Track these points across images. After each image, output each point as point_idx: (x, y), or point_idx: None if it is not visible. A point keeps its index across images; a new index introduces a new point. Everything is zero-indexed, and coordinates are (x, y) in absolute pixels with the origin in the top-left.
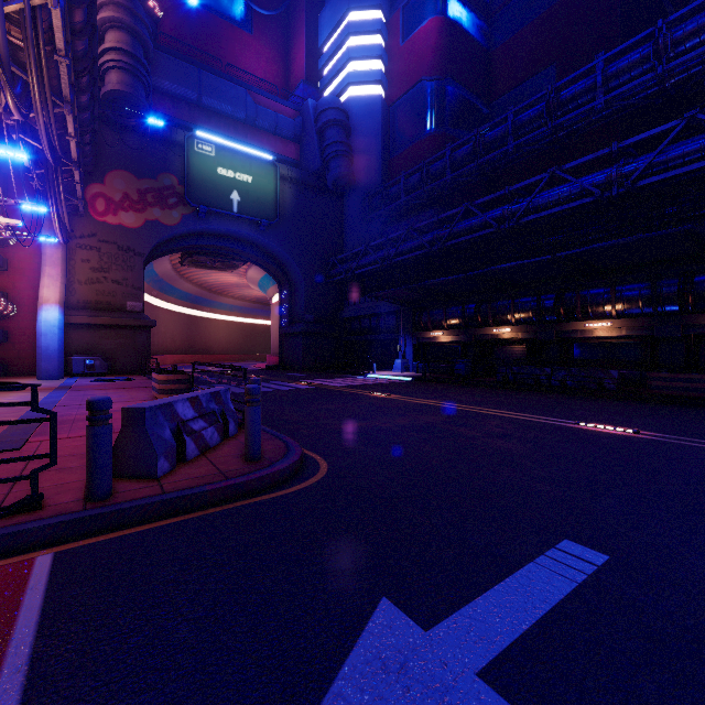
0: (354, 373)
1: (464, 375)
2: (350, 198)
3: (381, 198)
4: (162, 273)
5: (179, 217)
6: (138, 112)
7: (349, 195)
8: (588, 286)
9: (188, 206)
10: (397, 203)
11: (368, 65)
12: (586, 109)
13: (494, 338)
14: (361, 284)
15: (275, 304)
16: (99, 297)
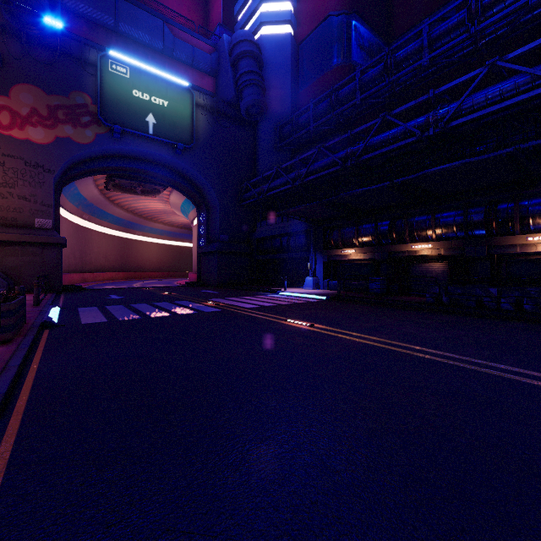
0: (265, 291)
1: (379, 293)
2: (262, 128)
3: (291, 127)
4: (90, 198)
5: (92, 136)
6: (31, 9)
7: (261, 125)
8: (526, 197)
9: (103, 126)
10: (306, 129)
11: (279, 7)
12: (517, 6)
13: (410, 255)
14: (273, 206)
15: (195, 227)
16: (3, 213)
